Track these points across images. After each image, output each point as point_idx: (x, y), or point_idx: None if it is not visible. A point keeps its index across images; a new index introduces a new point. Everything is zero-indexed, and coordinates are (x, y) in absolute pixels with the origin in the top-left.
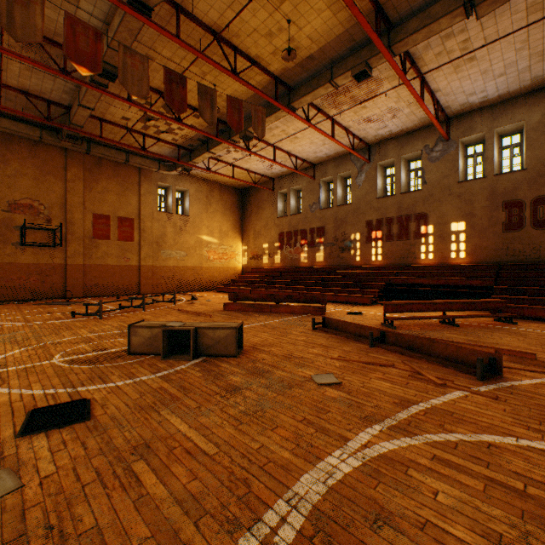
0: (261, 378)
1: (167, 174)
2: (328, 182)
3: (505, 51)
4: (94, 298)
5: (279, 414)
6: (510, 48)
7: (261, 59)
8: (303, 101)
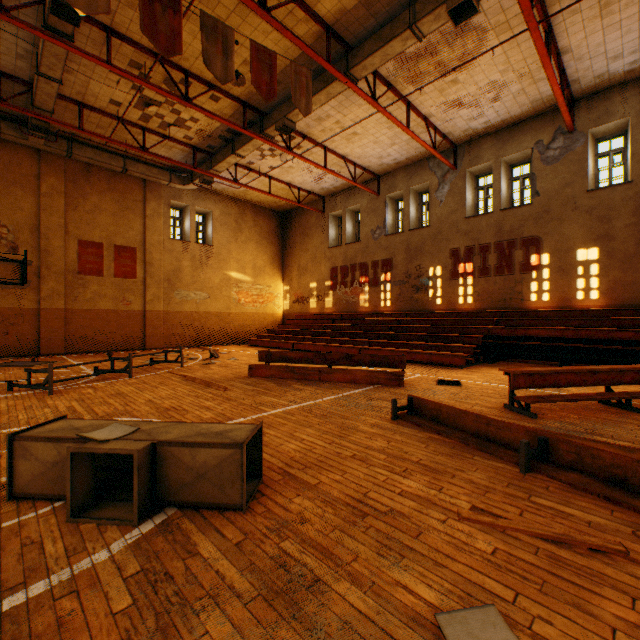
0: (290, 630)
1: (182, 190)
2: (396, 199)
3: None
4: (77, 355)
5: None
6: None
7: None
8: (368, 65)
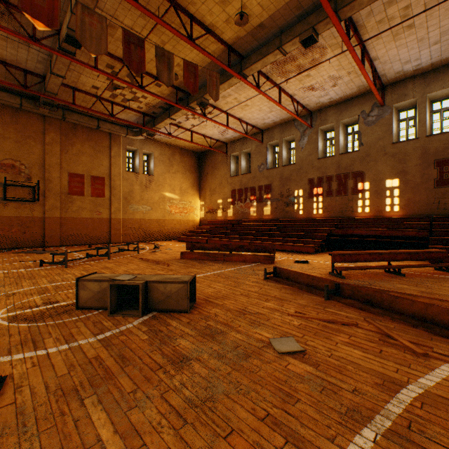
0: (212, 343)
1: (134, 139)
2: (274, 146)
3: (442, 18)
4: (69, 247)
5: (235, 405)
6: (447, 14)
7: (215, 27)
8: (254, 68)
